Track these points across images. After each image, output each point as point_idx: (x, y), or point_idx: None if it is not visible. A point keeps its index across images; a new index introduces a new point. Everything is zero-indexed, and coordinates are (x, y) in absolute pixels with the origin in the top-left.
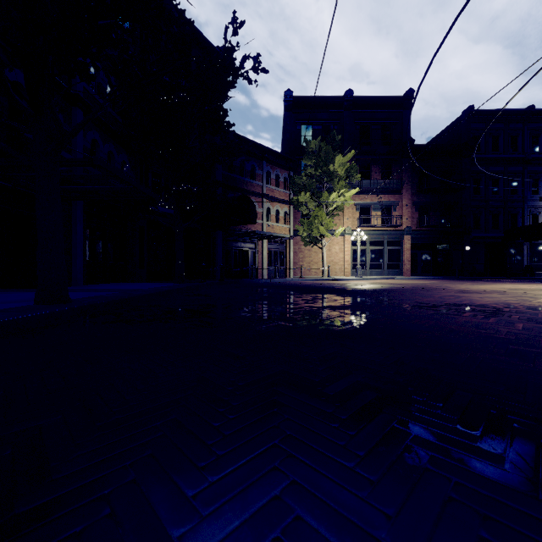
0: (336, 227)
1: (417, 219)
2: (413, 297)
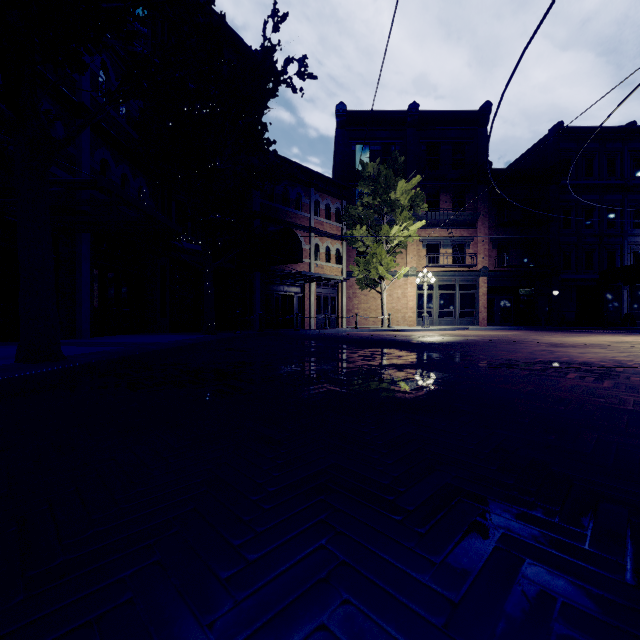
0: (398, 267)
1: (495, 258)
2: (497, 353)
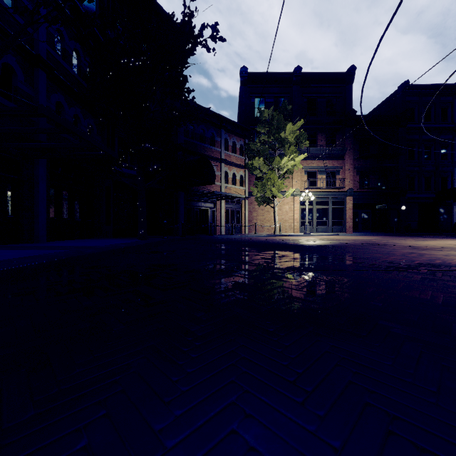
0: (286, 189)
1: (358, 182)
2: (375, 255)
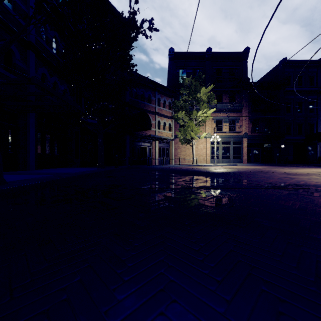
0: (201, 133)
1: (251, 128)
2: (260, 178)
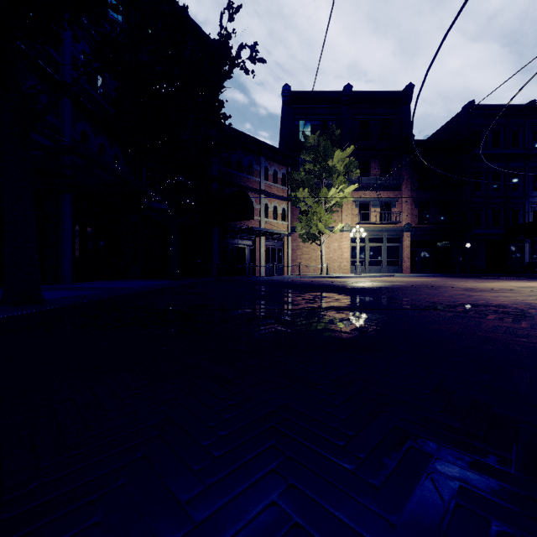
0: (335, 224)
1: (416, 216)
2: (421, 296)
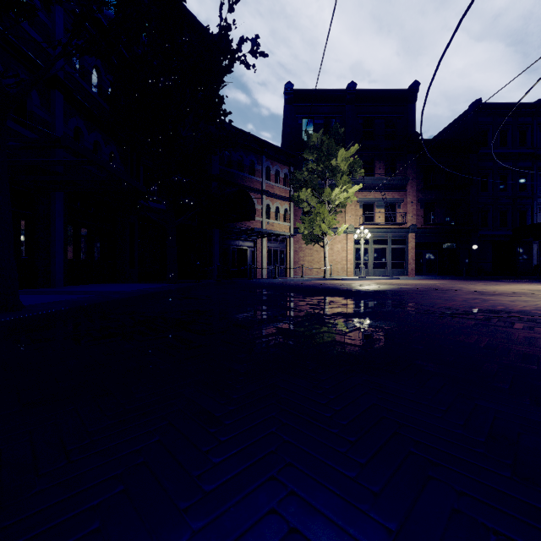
0: (338, 225)
1: (422, 217)
2: (433, 301)
